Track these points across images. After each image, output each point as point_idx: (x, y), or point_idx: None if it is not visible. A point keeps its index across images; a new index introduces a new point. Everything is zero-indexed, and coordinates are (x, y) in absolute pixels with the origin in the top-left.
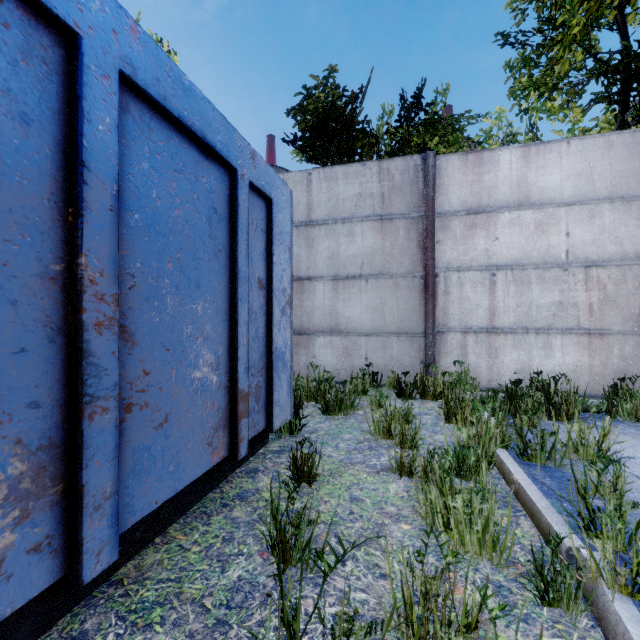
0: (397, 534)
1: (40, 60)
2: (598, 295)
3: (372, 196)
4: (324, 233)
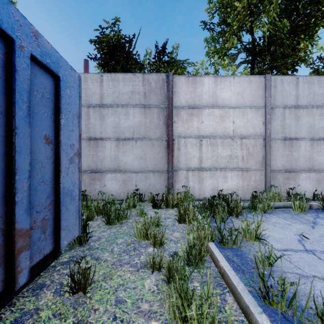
0: None
1: None
2: (246, 152)
3: (139, 93)
4: (111, 112)
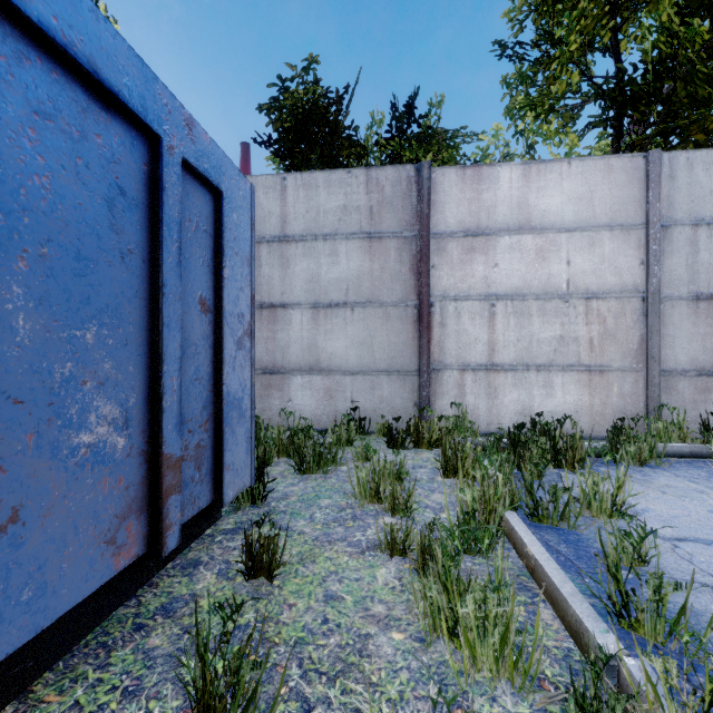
0: (387, 650)
1: None
2: (598, 329)
3: (359, 210)
4: (302, 251)
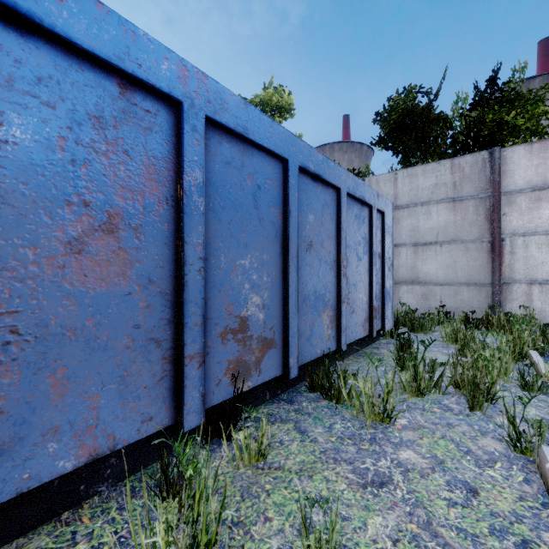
0: None
1: (333, 200)
2: None
3: (445, 185)
4: (407, 214)
